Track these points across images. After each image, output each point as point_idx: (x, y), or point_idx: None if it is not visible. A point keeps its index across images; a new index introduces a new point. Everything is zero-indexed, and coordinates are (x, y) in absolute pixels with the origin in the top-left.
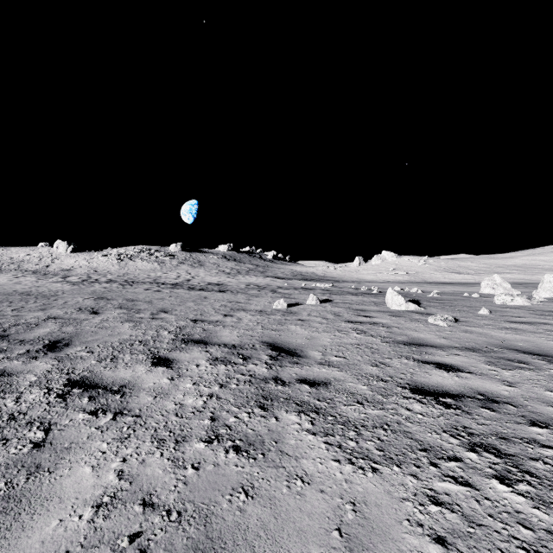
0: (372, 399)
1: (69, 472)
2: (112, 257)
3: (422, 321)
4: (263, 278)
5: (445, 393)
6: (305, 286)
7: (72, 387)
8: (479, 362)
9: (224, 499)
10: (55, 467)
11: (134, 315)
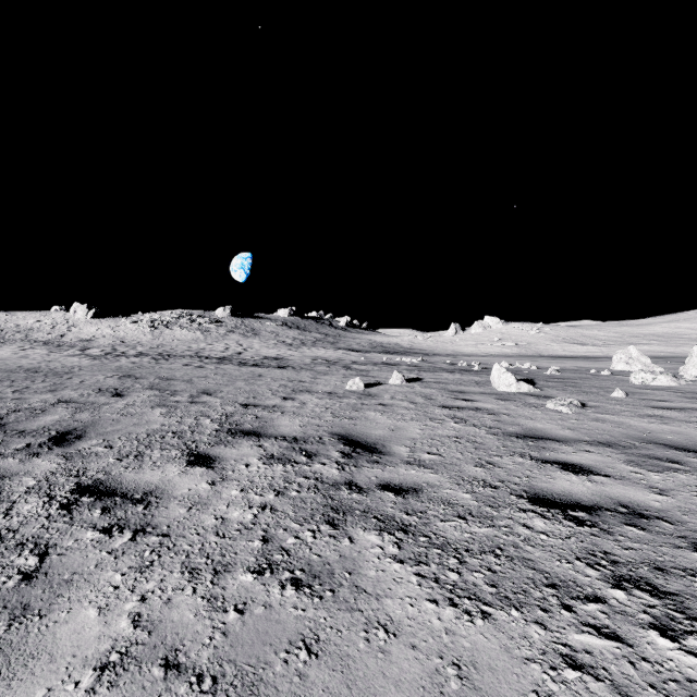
0: (479, 512)
1: (67, 616)
2: (144, 324)
3: (538, 407)
4: (334, 351)
5: (575, 504)
6: (387, 361)
7: (81, 494)
8: (617, 461)
9: (277, 659)
10: (49, 608)
11: (168, 398)
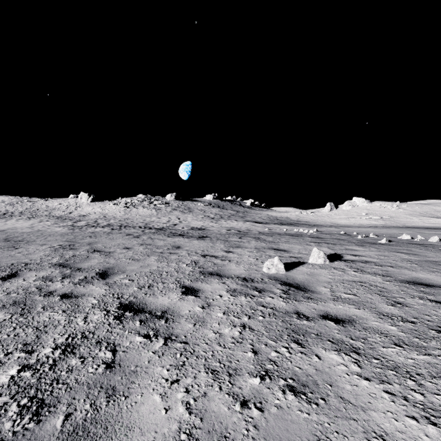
0: None
1: None
2: (121, 205)
3: None
4: (243, 223)
5: None
6: (287, 231)
7: None
8: None
9: None
10: None
11: (49, 285)
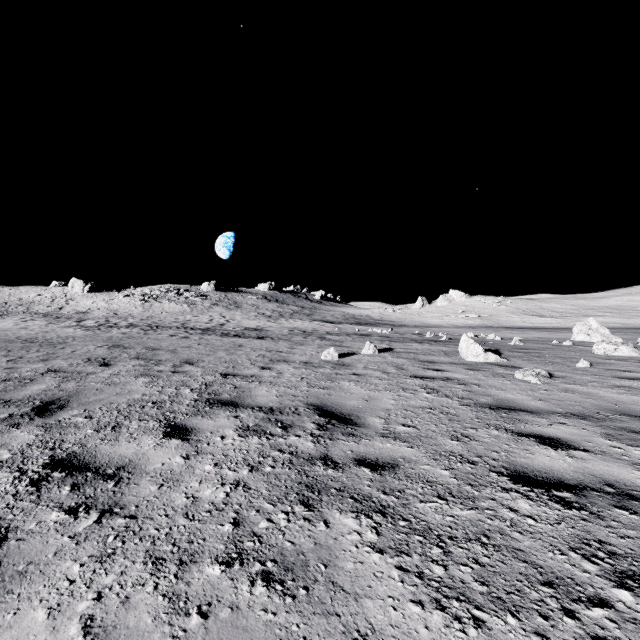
0: (459, 492)
1: (12, 619)
2: (135, 297)
3: (507, 377)
4: (310, 322)
5: (559, 483)
6: (359, 331)
7: (53, 469)
8: (594, 435)
9: None
10: None
11: (152, 368)
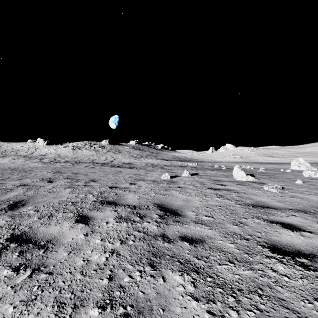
0: (241, 258)
1: None
2: (69, 147)
3: (259, 189)
4: (156, 160)
5: (299, 253)
6: (180, 164)
7: (11, 242)
8: (313, 222)
9: None
10: None
11: (74, 183)
